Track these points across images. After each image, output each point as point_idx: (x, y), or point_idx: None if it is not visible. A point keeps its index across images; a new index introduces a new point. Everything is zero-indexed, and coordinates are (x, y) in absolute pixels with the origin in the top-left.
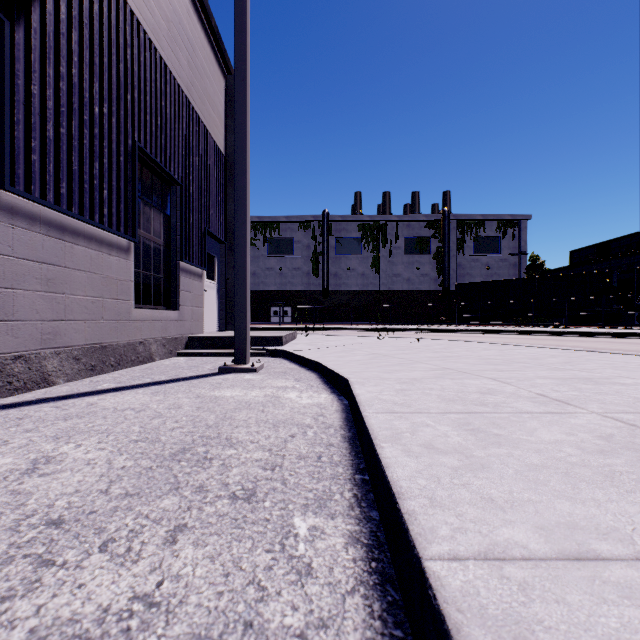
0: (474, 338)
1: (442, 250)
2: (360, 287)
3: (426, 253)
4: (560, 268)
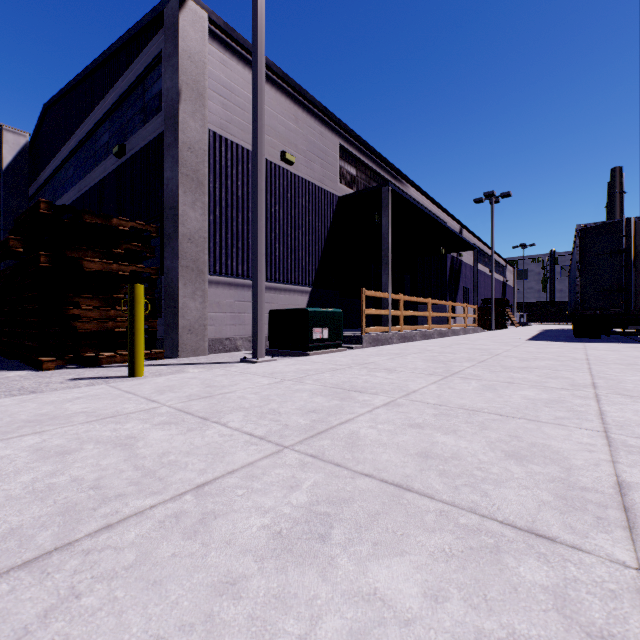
0: None
1: None
2: None
3: None
4: None
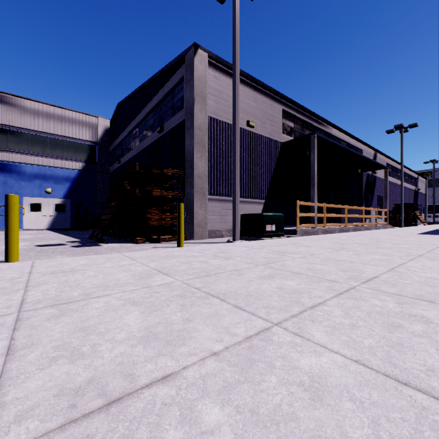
0: None
1: None
2: None
3: None
4: None
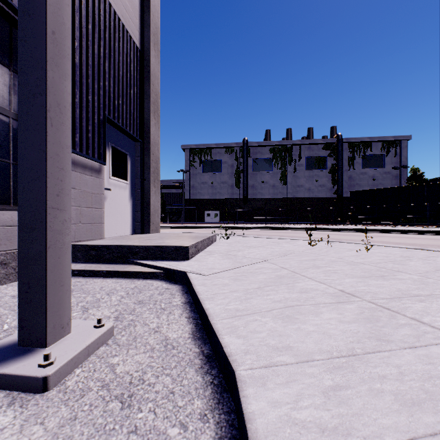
0: (390, 239)
1: (336, 166)
2: (271, 195)
3: (323, 169)
4: (437, 178)
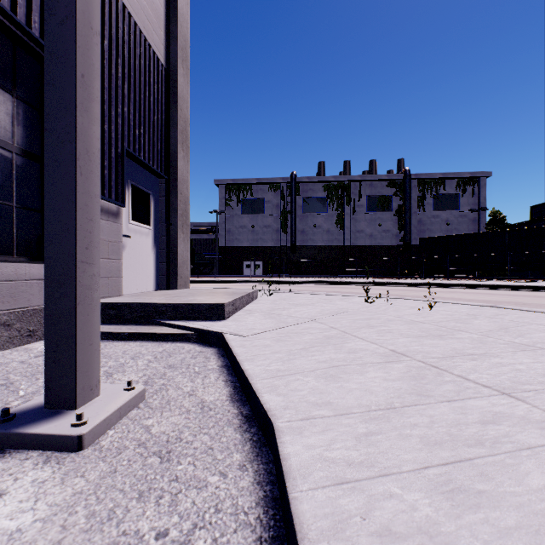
0: (463, 295)
1: (403, 207)
2: (325, 242)
3: (388, 210)
4: (521, 223)
